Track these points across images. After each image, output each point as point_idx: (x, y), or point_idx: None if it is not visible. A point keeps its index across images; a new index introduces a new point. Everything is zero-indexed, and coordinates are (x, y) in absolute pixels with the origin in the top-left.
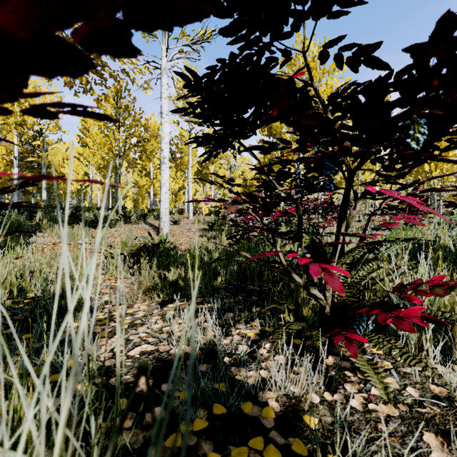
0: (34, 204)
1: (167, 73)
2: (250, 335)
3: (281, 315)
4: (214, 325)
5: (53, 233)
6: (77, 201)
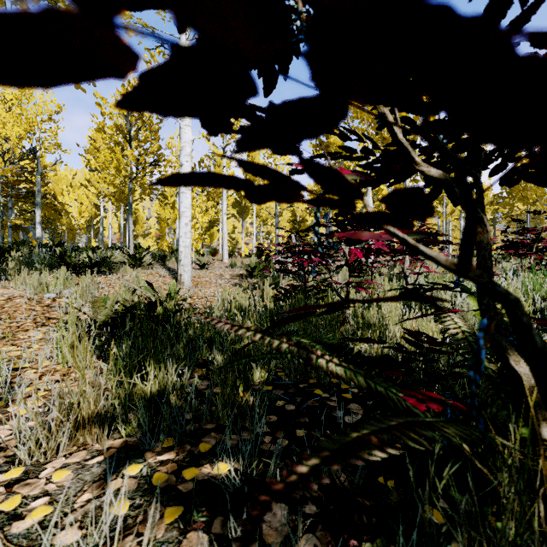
0: (20, 242)
1: None
2: None
3: None
4: None
5: (18, 281)
6: (87, 240)
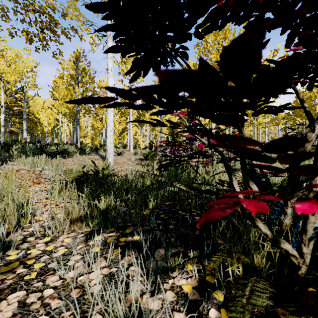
0: (16, 141)
1: (112, 39)
2: (188, 290)
3: (229, 268)
4: (142, 270)
5: (20, 161)
6: (51, 139)
